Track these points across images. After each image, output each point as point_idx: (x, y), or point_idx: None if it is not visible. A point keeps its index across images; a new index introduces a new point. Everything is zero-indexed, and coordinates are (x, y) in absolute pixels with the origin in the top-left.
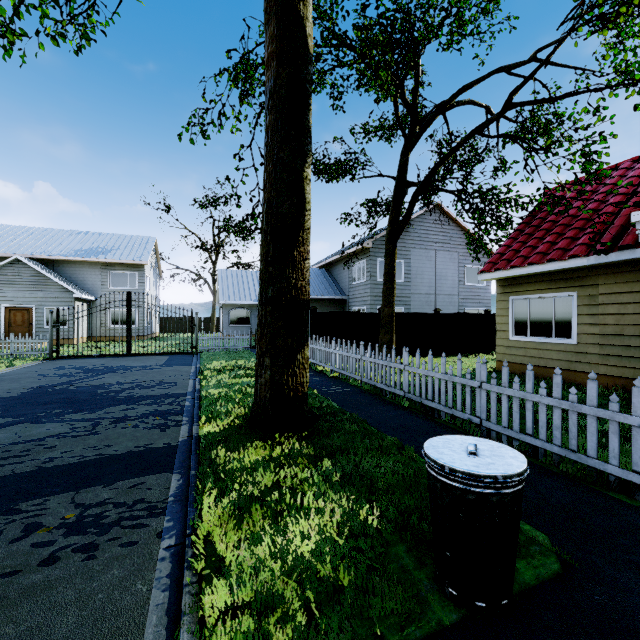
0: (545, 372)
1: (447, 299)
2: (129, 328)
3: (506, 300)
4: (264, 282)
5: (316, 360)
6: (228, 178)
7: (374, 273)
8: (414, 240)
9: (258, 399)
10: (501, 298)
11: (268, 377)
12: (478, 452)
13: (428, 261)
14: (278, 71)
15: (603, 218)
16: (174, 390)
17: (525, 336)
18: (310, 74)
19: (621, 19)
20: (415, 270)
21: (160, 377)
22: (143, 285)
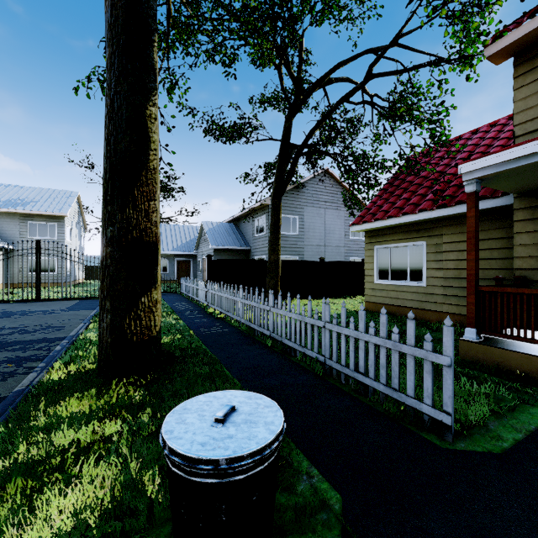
0: (402, 311)
1: (335, 250)
2: (38, 275)
3: (372, 249)
4: (104, 222)
5: (210, 303)
6: None
7: None
8: (307, 199)
9: (101, 344)
10: (368, 247)
11: (109, 321)
12: (231, 417)
13: (319, 217)
14: (114, 0)
15: (447, 178)
16: (55, 334)
17: (387, 280)
18: (153, 9)
19: None
20: (308, 225)
21: (52, 321)
22: (63, 235)
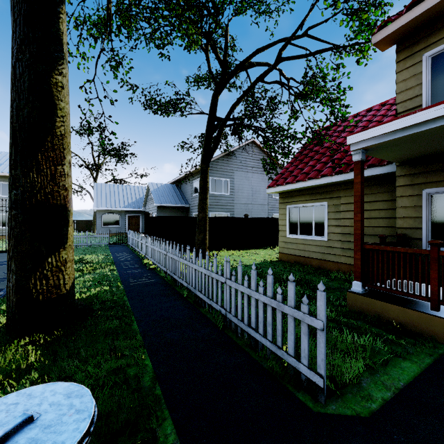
0: (308, 261)
1: (260, 207)
2: None
3: (285, 208)
4: (9, 186)
5: (147, 254)
6: (79, 107)
7: None
8: (237, 165)
9: (8, 303)
10: (282, 206)
11: (14, 281)
12: (17, 435)
13: (247, 180)
14: None
15: (345, 148)
16: None
17: (296, 234)
18: None
19: None
20: (237, 186)
21: None
22: None
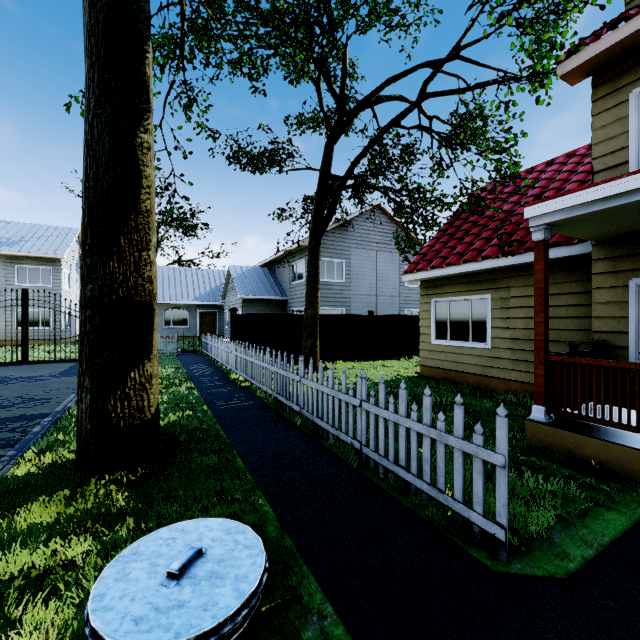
0: (463, 377)
1: (388, 300)
2: (25, 331)
3: (429, 302)
4: (83, 278)
5: (234, 367)
6: None
7: None
8: (355, 240)
9: (79, 431)
10: (424, 300)
11: (88, 402)
12: (192, 567)
13: (369, 261)
14: None
15: (515, 219)
16: (37, 409)
17: (445, 340)
18: (145, 11)
19: (524, 6)
20: (356, 270)
21: (36, 391)
22: (59, 282)
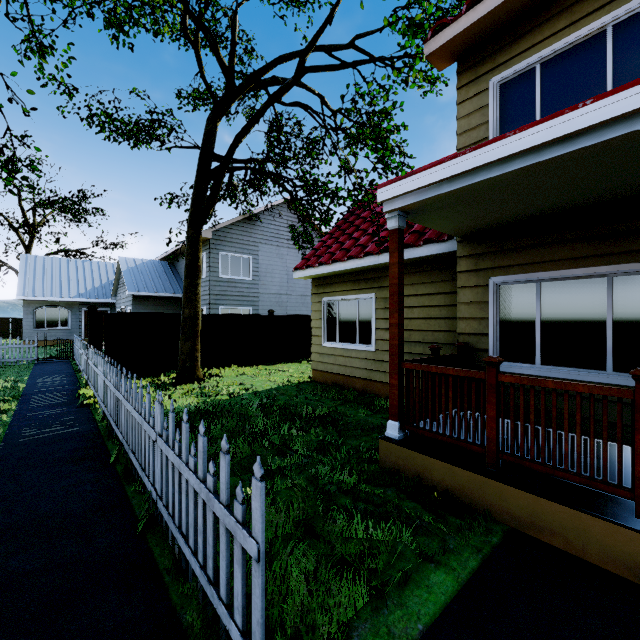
0: (351, 382)
1: (300, 300)
2: None
3: (320, 301)
4: None
5: (89, 379)
6: None
7: (215, 268)
8: (263, 235)
9: None
10: (316, 299)
11: None
12: None
13: (279, 259)
14: None
15: None
16: None
17: (335, 342)
18: None
19: None
20: (265, 268)
21: None
22: None
